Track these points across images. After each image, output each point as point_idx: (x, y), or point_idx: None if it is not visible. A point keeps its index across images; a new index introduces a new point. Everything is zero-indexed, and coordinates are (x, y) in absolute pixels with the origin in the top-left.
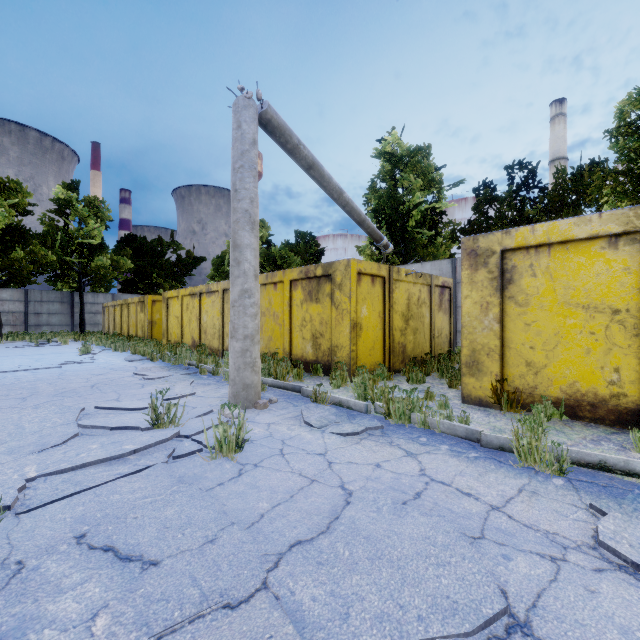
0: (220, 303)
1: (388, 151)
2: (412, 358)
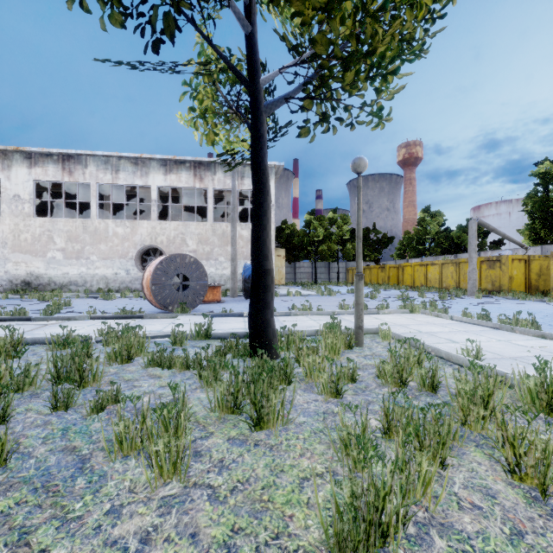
0: (440, 269)
1: (542, 171)
2: (542, 291)
